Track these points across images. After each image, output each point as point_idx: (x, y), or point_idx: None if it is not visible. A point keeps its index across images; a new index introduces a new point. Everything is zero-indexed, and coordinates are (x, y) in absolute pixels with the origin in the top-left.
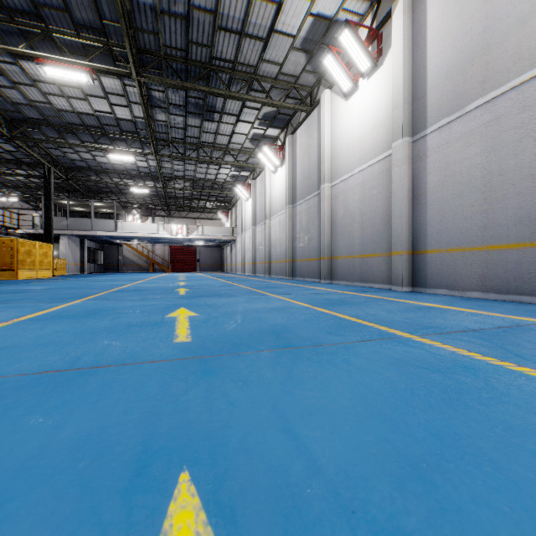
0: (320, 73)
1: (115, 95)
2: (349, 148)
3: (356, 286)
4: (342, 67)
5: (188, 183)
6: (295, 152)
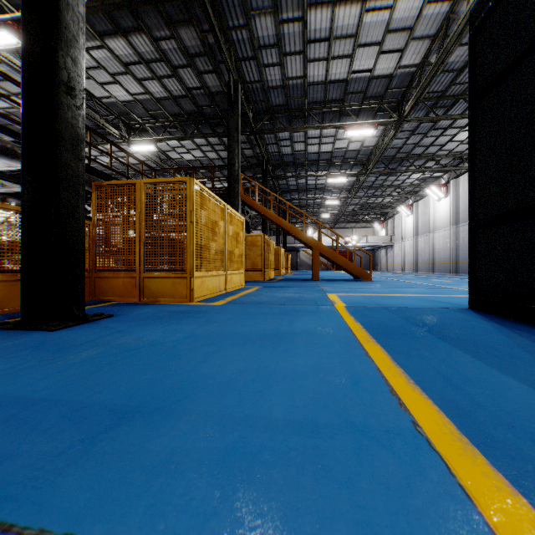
0: None
1: None
2: None
3: None
4: None
5: (358, 206)
6: (458, 191)
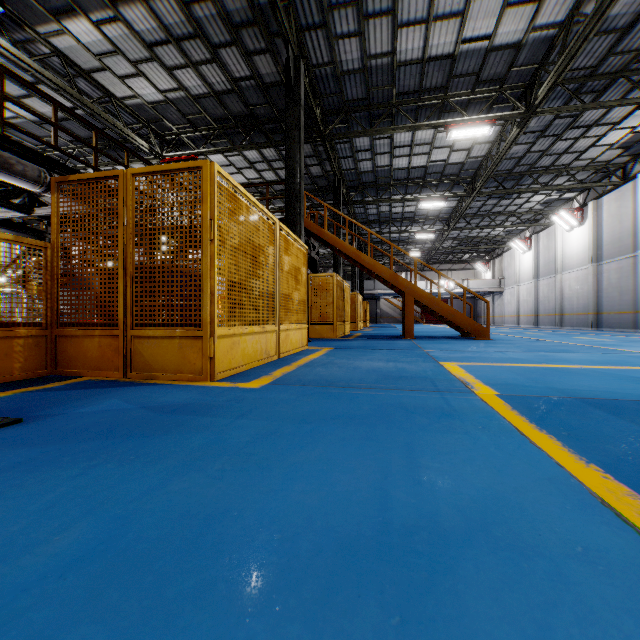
0: (634, 154)
1: None
2: None
3: None
4: None
5: (456, 242)
6: (599, 216)
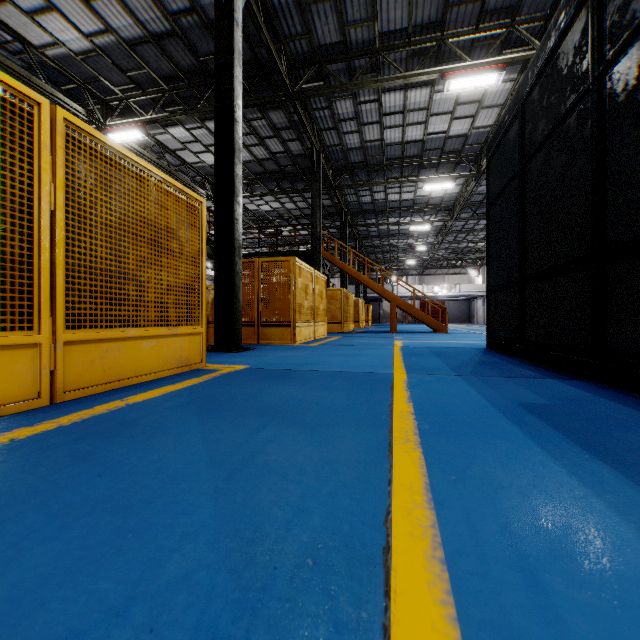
0: None
1: None
2: None
3: None
4: None
5: (448, 251)
6: None
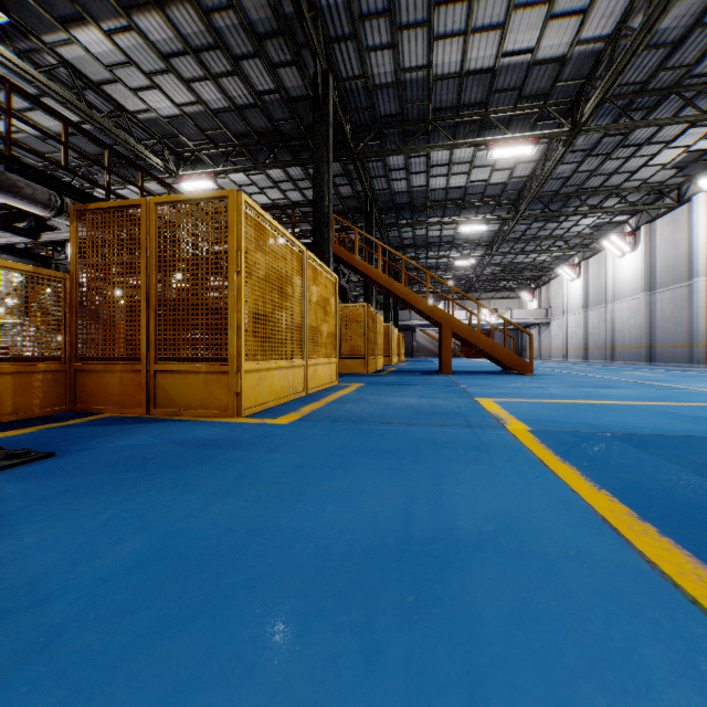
0: (689, 174)
1: None
2: None
3: None
4: None
5: (499, 268)
6: (653, 241)
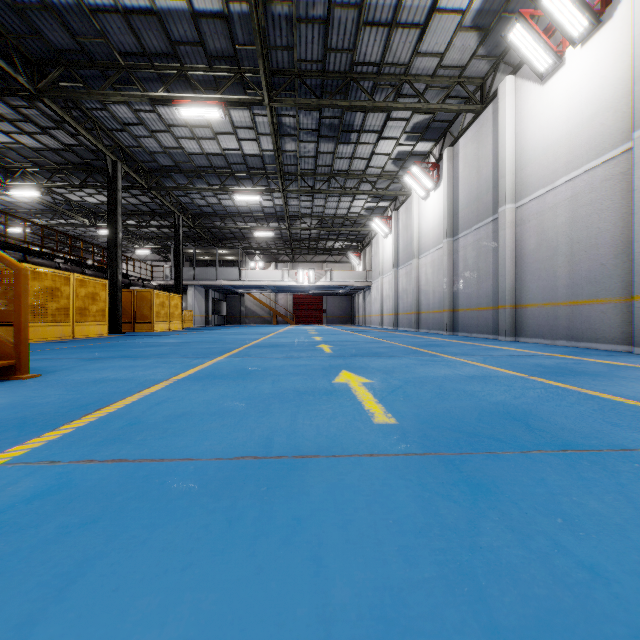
0: (497, 56)
1: (243, 128)
2: (548, 151)
3: (562, 346)
4: (538, 37)
5: (316, 222)
6: (456, 169)
